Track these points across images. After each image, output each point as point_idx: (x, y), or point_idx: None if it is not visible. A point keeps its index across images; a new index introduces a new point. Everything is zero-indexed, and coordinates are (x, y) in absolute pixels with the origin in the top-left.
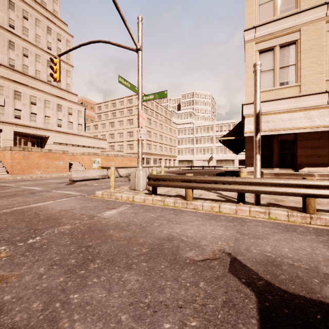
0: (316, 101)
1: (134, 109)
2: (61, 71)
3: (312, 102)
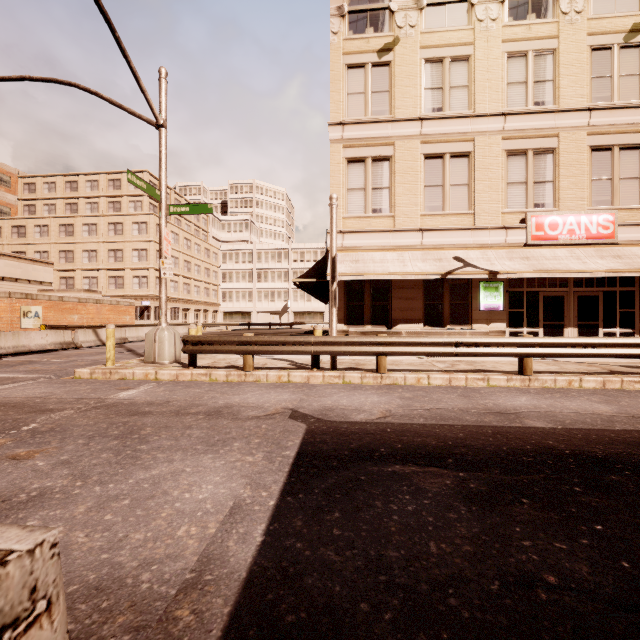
0: (411, 239)
1: (127, 202)
2: None
3: (406, 241)
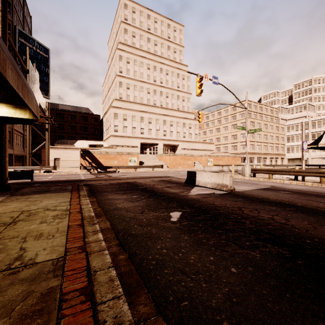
0: None
1: (238, 115)
2: (184, 99)
3: None
